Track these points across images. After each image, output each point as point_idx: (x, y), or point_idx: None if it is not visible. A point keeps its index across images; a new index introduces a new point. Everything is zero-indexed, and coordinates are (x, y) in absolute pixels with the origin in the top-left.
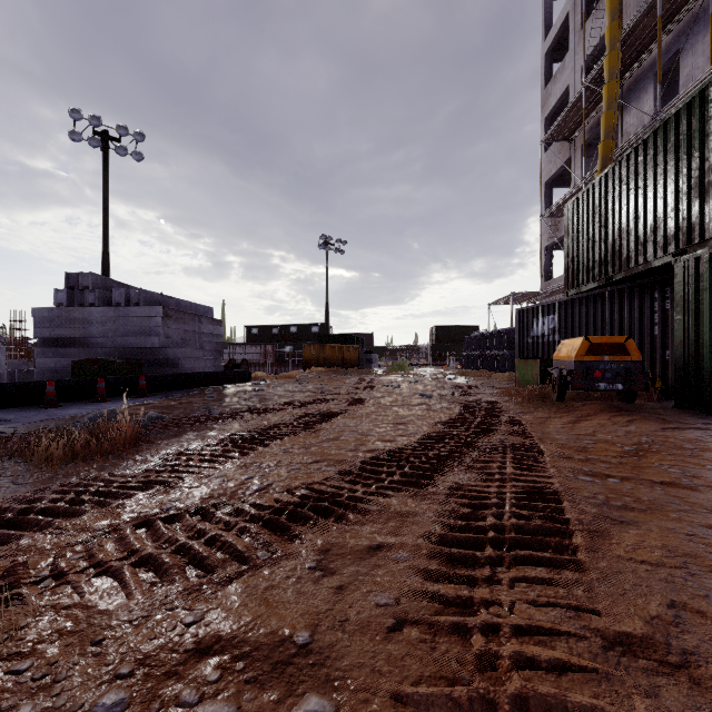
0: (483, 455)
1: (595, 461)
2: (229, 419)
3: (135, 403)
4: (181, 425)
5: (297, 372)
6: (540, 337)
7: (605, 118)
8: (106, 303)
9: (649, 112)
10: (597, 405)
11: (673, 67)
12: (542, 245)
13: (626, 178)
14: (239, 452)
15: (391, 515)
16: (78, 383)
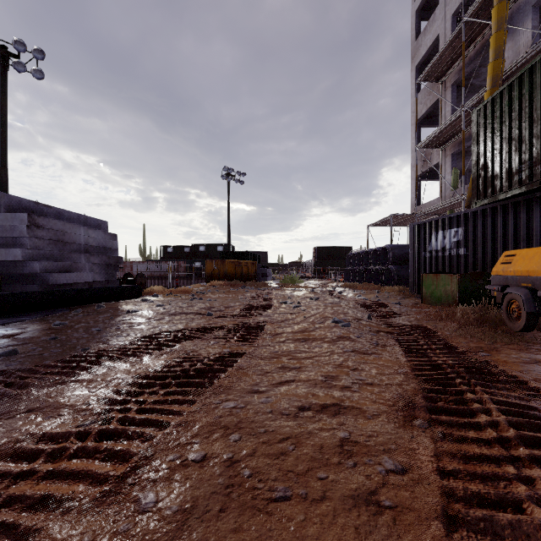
0: None
1: None
2: None
3: None
4: None
5: (198, 285)
6: (439, 251)
7: (495, 39)
8: None
9: (526, 43)
10: None
11: None
12: (412, 175)
13: None
14: None
15: None
16: None
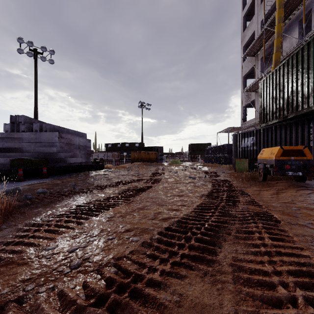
0: (242, 225)
1: (313, 226)
2: (83, 193)
3: (38, 182)
4: (52, 197)
5: (128, 164)
6: (245, 147)
7: (276, 41)
8: (30, 130)
9: (295, 40)
10: (285, 183)
11: (309, 17)
12: (241, 105)
13: (296, 64)
14: (76, 222)
15: (189, 313)
16: (8, 171)
